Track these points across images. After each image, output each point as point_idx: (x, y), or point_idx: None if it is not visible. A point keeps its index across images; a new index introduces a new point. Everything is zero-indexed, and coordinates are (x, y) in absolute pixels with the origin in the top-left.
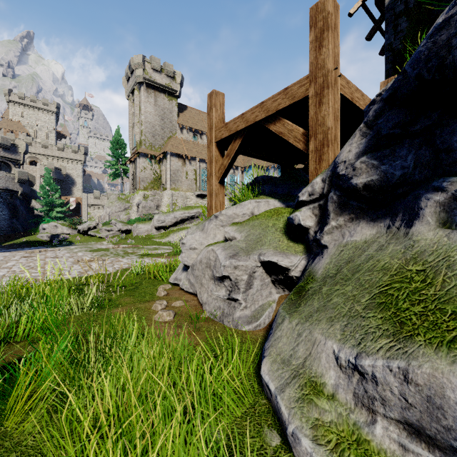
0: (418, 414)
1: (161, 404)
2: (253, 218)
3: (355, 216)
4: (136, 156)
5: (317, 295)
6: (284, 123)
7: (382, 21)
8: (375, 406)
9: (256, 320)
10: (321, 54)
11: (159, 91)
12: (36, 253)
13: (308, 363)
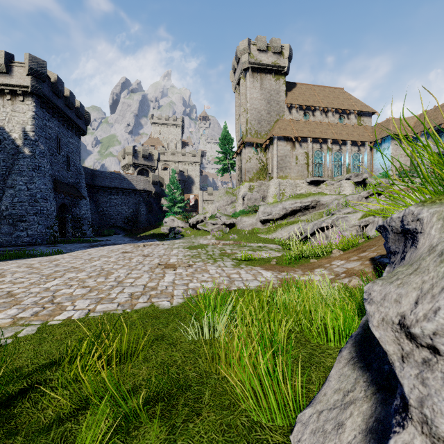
0: None
1: None
2: None
3: None
4: (242, 147)
5: None
6: None
7: None
8: None
9: None
10: None
11: (265, 73)
12: (140, 247)
13: None
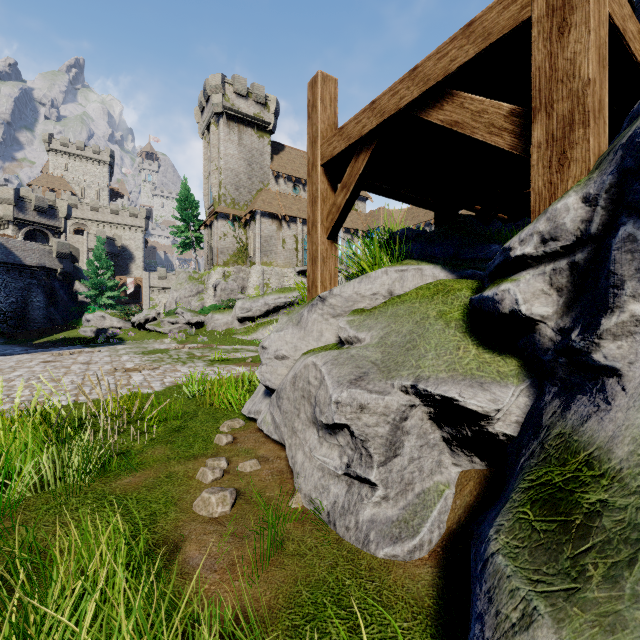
0: None
1: None
2: (393, 302)
3: None
4: (213, 218)
5: None
6: (463, 100)
7: None
8: None
9: (412, 533)
10: None
11: (245, 125)
12: (64, 355)
13: None
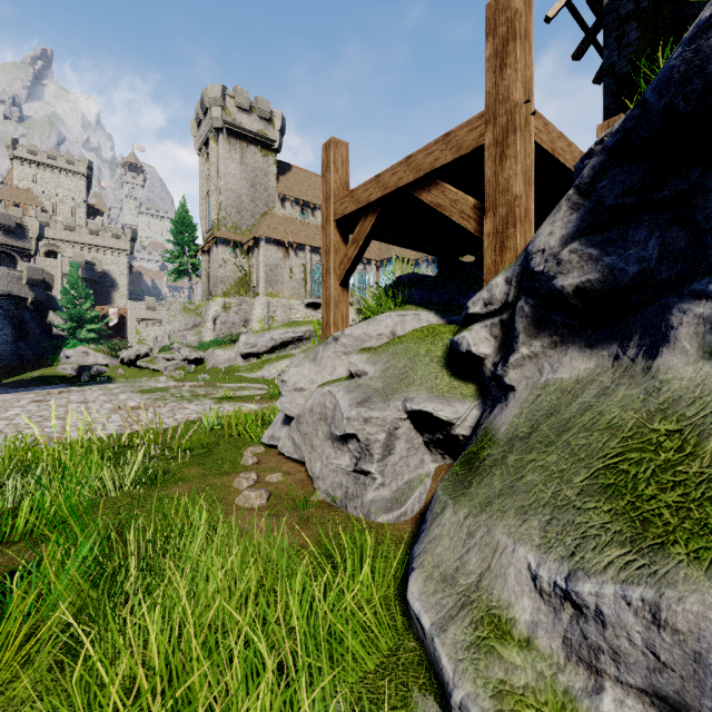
0: (678, 682)
1: (241, 656)
2: (394, 342)
3: (561, 338)
4: (212, 244)
5: (499, 469)
6: (444, 189)
7: (598, 30)
8: (602, 663)
9: (400, 505)
10: (504, 78)
11: (248, 142)
12: (53, 395)
13: (486, 583)
